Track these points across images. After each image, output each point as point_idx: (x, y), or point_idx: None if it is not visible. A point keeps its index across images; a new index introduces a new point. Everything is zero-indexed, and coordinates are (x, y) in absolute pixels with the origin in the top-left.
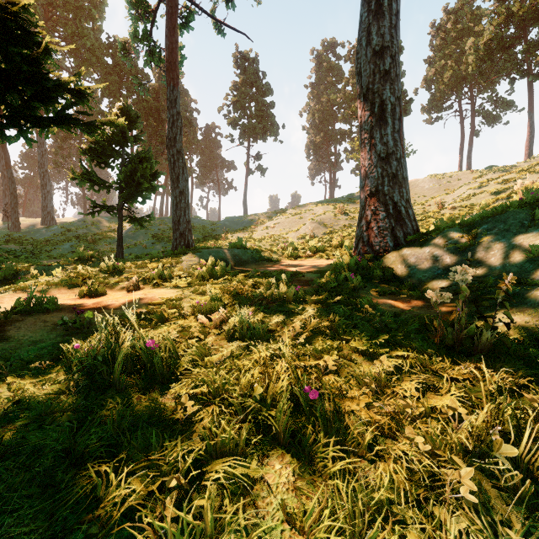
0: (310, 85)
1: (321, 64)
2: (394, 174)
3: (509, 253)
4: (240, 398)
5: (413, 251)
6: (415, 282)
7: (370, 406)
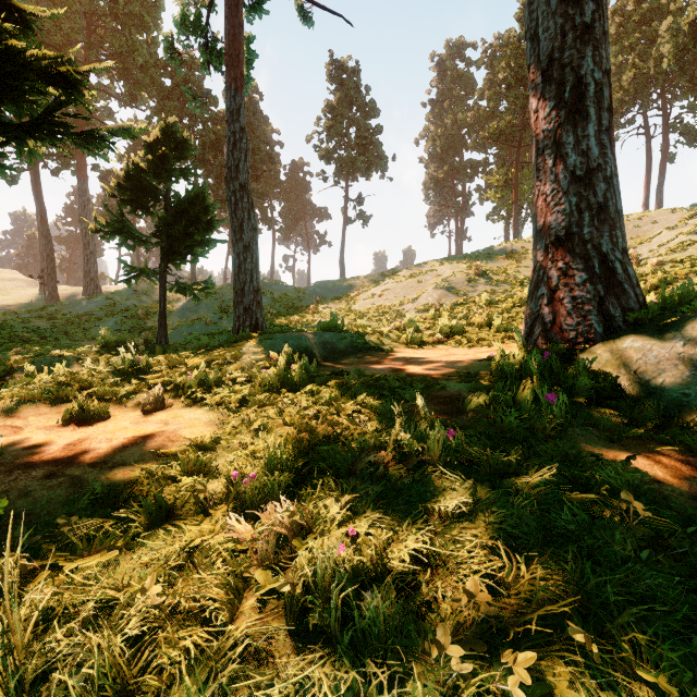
0: (429, 102)
1: (444, 73)
2: (601, 205)
3: None
4: None
5: (648, 342)
6: (668, 406)
7: None
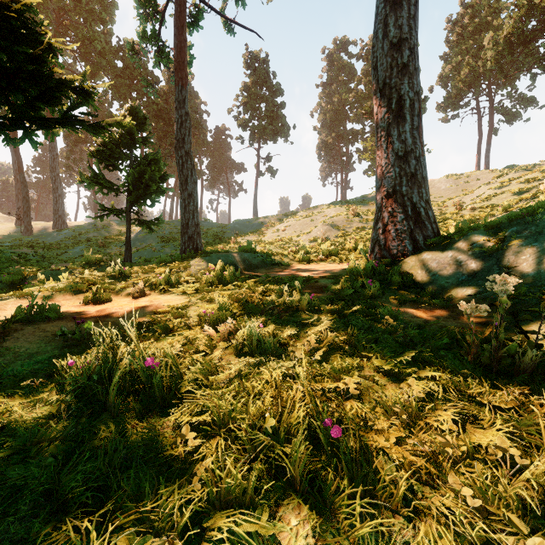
0: (321, 85)
1: (332, 63)
2: (413, 174)
3: (544, 257)
4: (249, 430)
5: (434, 255)
6: (437, 289)
7: (400, 441)
